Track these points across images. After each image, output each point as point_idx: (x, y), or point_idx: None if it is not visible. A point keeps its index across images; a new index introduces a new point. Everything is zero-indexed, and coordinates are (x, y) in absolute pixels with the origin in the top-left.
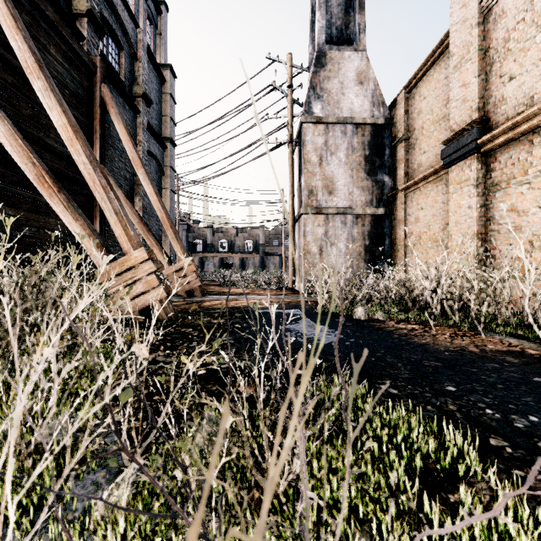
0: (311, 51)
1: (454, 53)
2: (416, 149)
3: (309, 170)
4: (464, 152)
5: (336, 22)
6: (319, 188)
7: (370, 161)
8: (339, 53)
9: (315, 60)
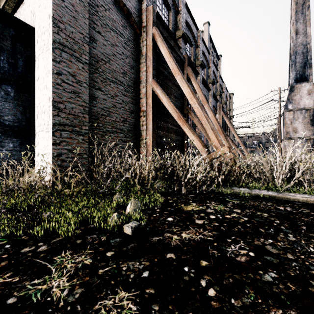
0: (289, 80)
1: None
2: None
3: (286, 126)
4: None
5: (299, 73)
6: (290, 131)
7: (313, 121)
8: (300, 85)
9: (289, 89)
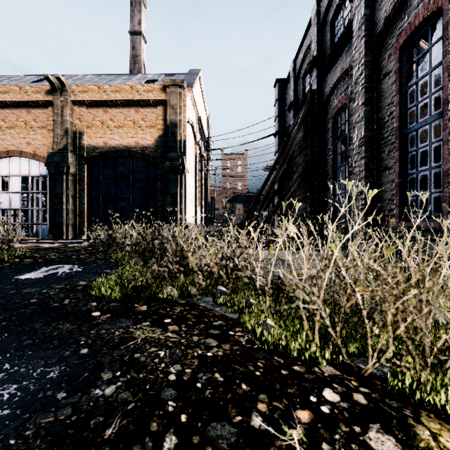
0: None
1: None
2: None
3: None
4: None
5: None
6: None
7: None
8: None
9: None
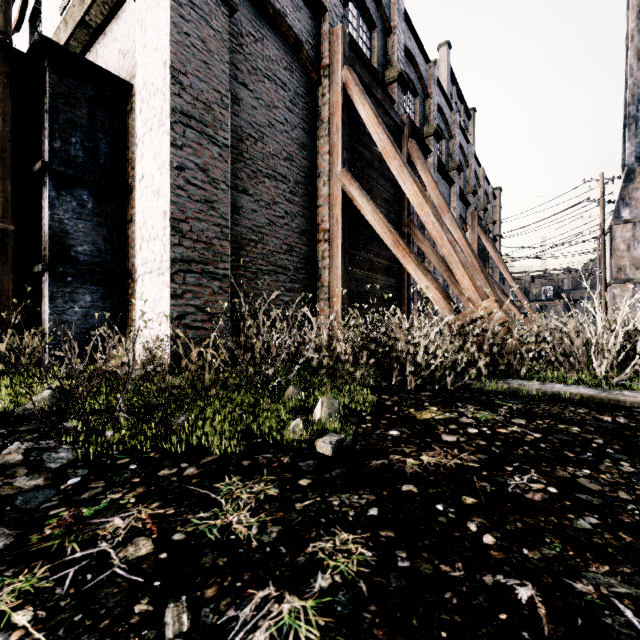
0: (623, 158)
1: None
2: None
3: (618, 255)
4: None
5: None
6: (626, 266)
7: None
8: None
9: (624, 178)
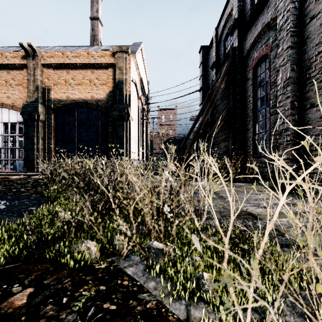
0: None
1: None
2: None
3: None
4: None
5: None
6: None
7: None
8: None
9: None
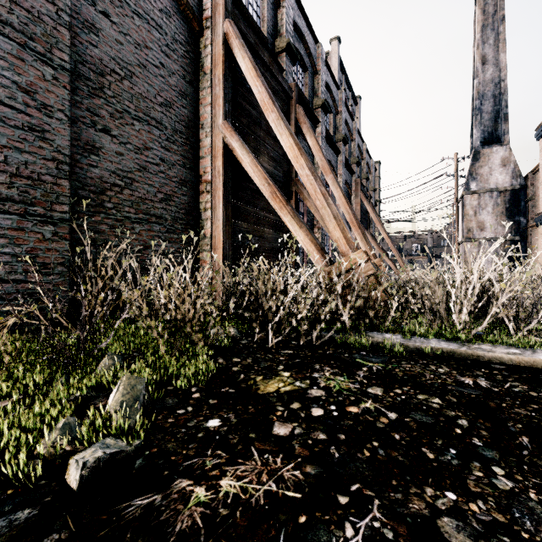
0: (471, 142)
1: (540, 177)
2: (536, 206)
3: (468, 219)
4: (540, 223)
5: (487, 129)
6: (474, 228)
7: (510, 210)
8: (489, 150)
9: (472, 157)
